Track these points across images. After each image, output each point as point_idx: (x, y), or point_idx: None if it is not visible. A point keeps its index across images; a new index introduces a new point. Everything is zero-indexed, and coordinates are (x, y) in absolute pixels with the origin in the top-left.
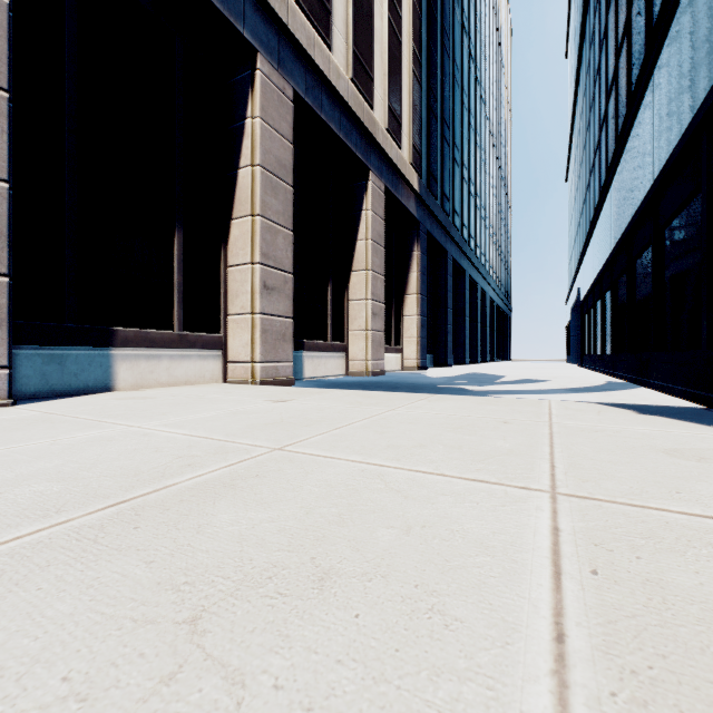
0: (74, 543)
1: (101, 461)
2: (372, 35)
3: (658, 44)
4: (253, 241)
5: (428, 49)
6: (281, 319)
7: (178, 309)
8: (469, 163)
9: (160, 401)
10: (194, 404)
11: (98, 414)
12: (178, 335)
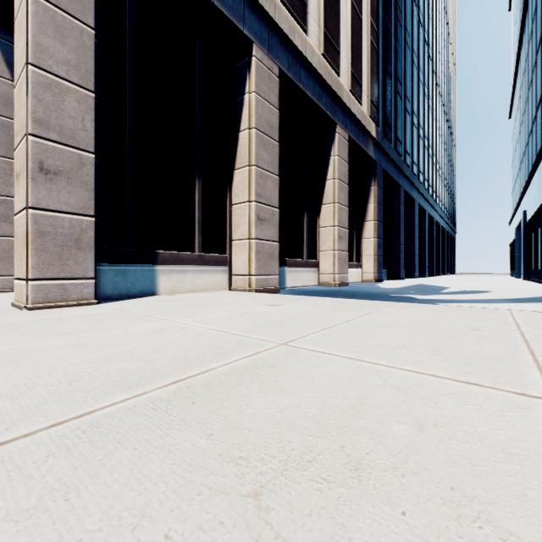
0: (152, 411)
1: (159, 347)
2: (339, 17)
3: None
4: (250, 185)
5: (383, 22)
6: (270, 242)
7: (198, 236)
8: (418, 111)
9: (189, 303)
10: (212, 306)
11: (150, 312)
12: (198, 256)
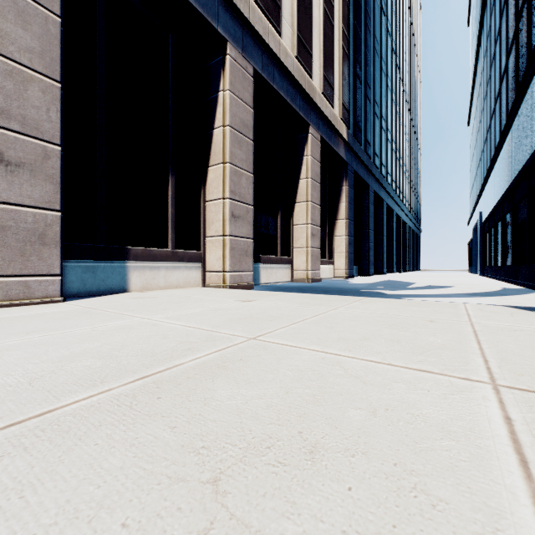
0: (116, 408)
1: (127, 344)
2: (311, 21)
3: None
4: (224, 182)
5: (354, 29)
6: (244, 239)
7: (172, 233)
8: (386, 115)
9: (161, 300)
10: (185, 303)
11: (120, 309)
12: (172, 252)
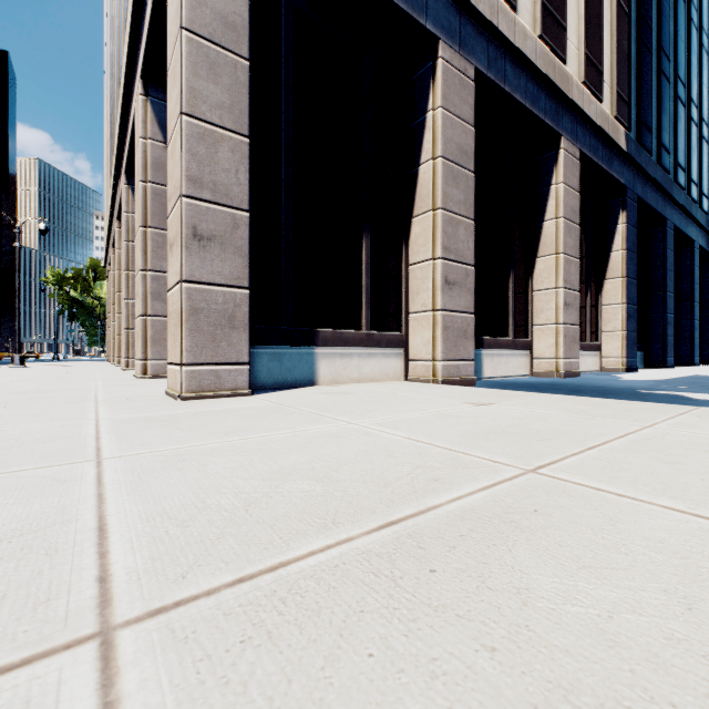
0: (372, 578)
1: (344, 461)
2: None
3: None
4: (434, 236)
5: None
6: (462, 315)
7: (366, 309)
8: (700, 97)
9: (360, 397)
10: (392, 403)
11: (315, 408)
12: (366, 335)
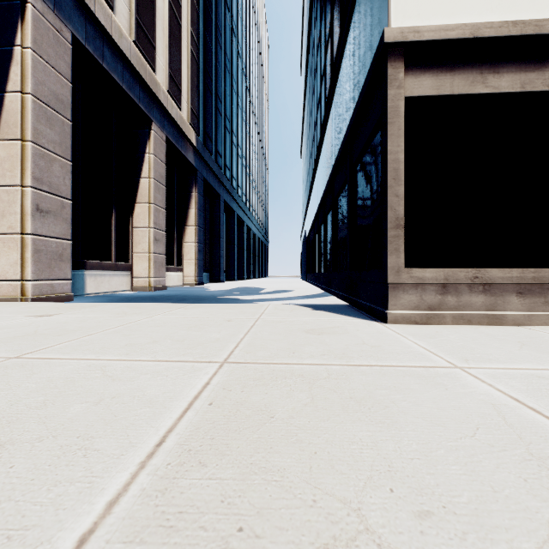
0: None
1: None
2: (154, 11)
3: (333, 87)
4: (23, 164)
5: (204, 38)
6: (57, 240)
7: None
8: (237, 132)
9: None
10: None
11: None
12: None
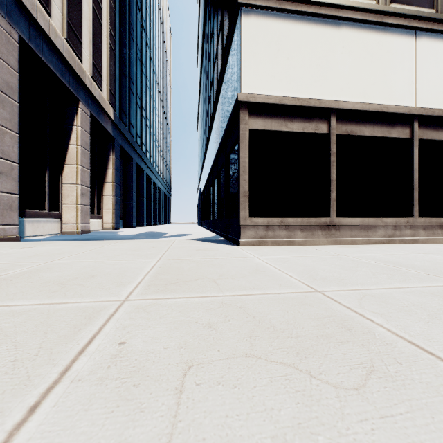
0: None
1: None
2: (81, 14)
3: (217, 99)
4: None
5: (120, 33)
6: (8, 194)
7: None
8: (146, 107)
9: None
10: None
11: None
12: None
